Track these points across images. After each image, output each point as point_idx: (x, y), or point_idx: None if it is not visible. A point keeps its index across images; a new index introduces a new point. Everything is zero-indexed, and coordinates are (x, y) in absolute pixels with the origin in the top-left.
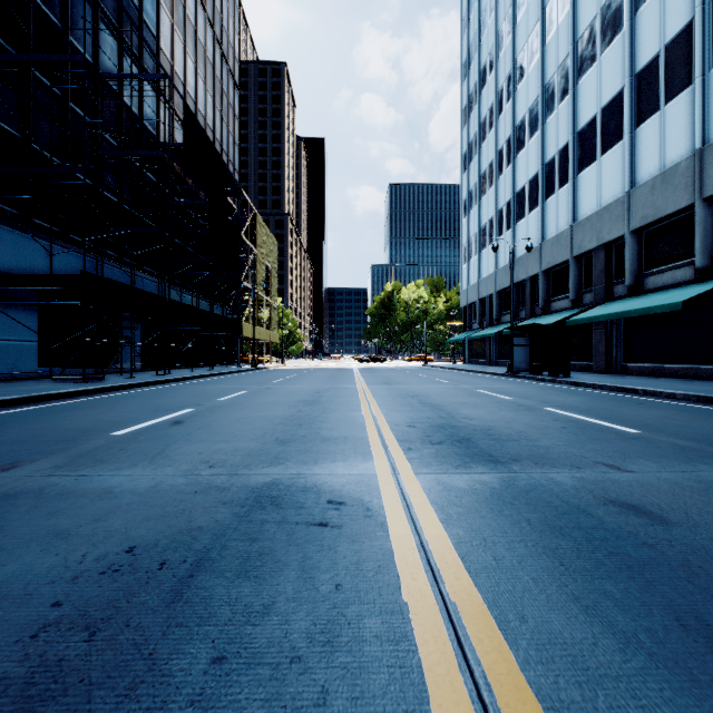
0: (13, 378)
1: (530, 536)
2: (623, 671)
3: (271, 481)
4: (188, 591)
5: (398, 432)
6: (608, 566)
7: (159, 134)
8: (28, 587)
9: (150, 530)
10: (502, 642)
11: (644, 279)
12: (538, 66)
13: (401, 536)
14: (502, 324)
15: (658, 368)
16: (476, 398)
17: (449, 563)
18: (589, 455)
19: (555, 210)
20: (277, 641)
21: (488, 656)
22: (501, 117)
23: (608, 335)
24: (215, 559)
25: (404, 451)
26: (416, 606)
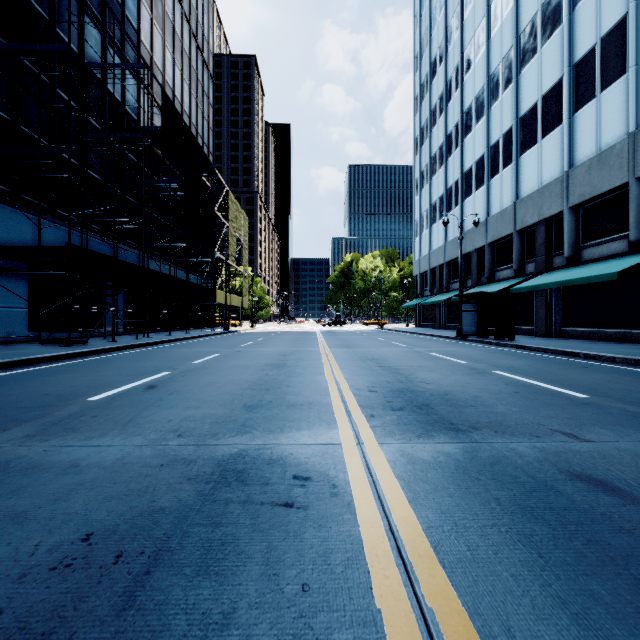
0: (4, 341)
1: (502, 519)
2: None
3: (237, 453)
4: (142, 593)
5: (360, 397)
6: (590, 558)
7: (140, 118)
8: None
9: (111, 513)
10: None
11: (581, 251)
12: (484, 58)
13: (369, 519)
14: (451, 292)
15: (595, 332)
16: (430, 361)
17: (421, 554)
18: (546, 422)
19: (499, 188)
20: None
21: None
22: (450, 104)
23: (548, 302)
24: (175, 550)
25: (367, 418)
26: (390, 615)
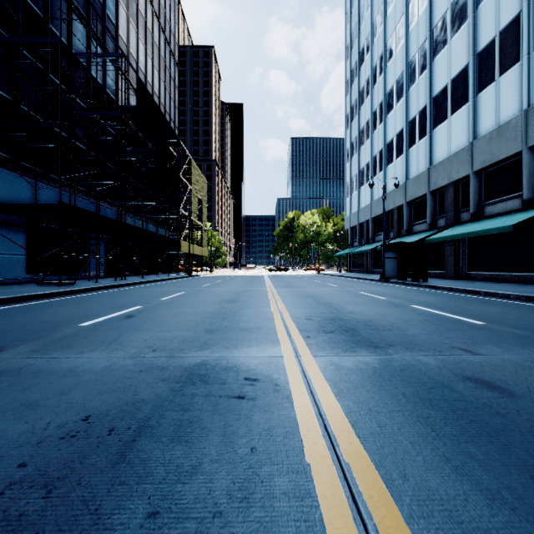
0: (7, 282)
1: (406, 407)
2: (492, 524)
3: (200, 362)
4: (131, 453)
5: (299, 324)
6: (471, 432)
7: (118, 99)
8: (0, 450)
9: (103, 402)
10: (389, 498)
11: (483, 208)
12: (403, 48)
13: (303, 407)
14: (376, 242)
15: (494, 275)
16: (357, 297)
17: (342, 429)
18: (447, 341)
19: (416, 156)
20: (203, 497)
21: (378, 511)
22: (375, 87)
23: (456, 251)
24: (154, 426)
25: (304, 338)
26: (316, 466)
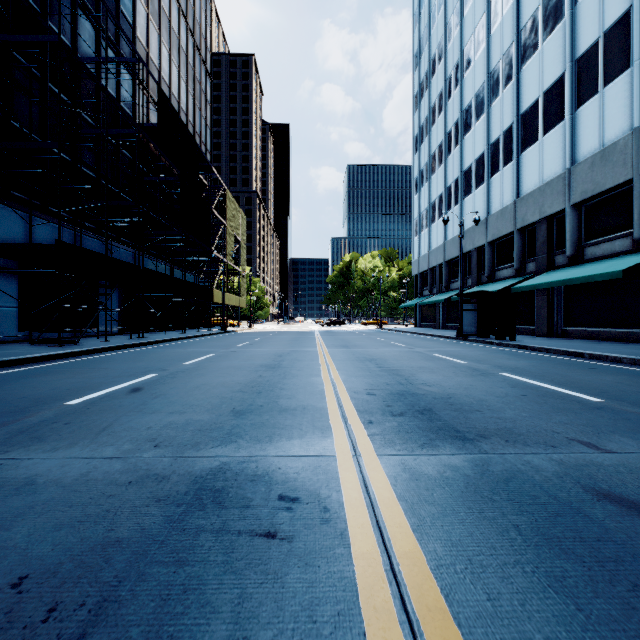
0: None
1: (526, 554)
2: None
3: (218, 467)
4: None
5: (357, 401)
6: None
7: (135, 115)
8: None
9: (57, 546)
10: None
11: (584, 249)
12: (484, 54)
13: (366, 555)
14: (451, 291)
15: (597, 332)
16: (431, 362)
17: (431, 606)
18: (560, 429)
19: (500, 186)
20: None
21: None
22: (450, 102)
23: (550, 302)
24: (123, 601)
25: (365, 425)
26: None
